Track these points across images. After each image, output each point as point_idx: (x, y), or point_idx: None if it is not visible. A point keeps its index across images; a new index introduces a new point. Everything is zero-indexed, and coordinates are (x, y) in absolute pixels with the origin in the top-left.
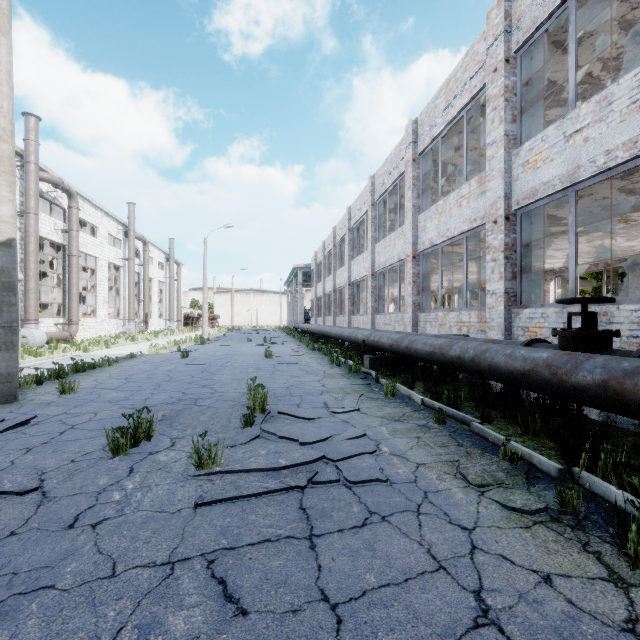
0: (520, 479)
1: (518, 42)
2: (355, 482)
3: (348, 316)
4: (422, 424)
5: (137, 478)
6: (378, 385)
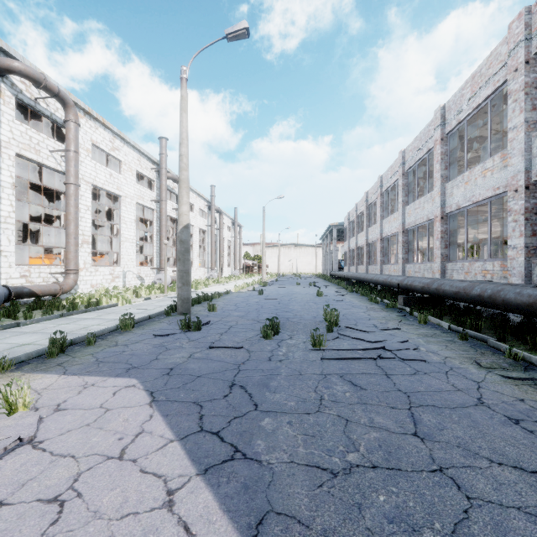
0: (519, 368)
1: None
2: (406, 359)
3: (380, 265)
4: (449, 339)
5: (284, 348)
6: (412, 317)
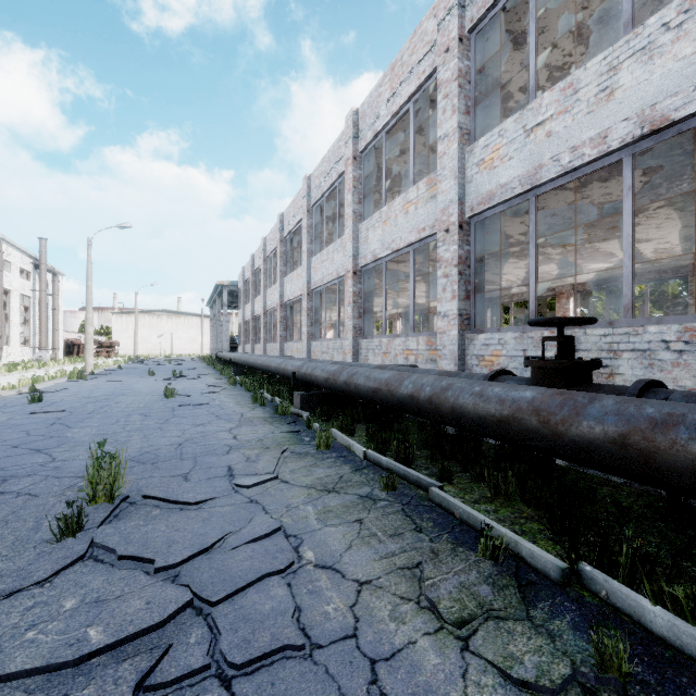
0: (513, 594)
1: (472, 19)
2: (241, 665)
3: (280, 343)
4: (365, 494)
5: None
6: (310, 432)
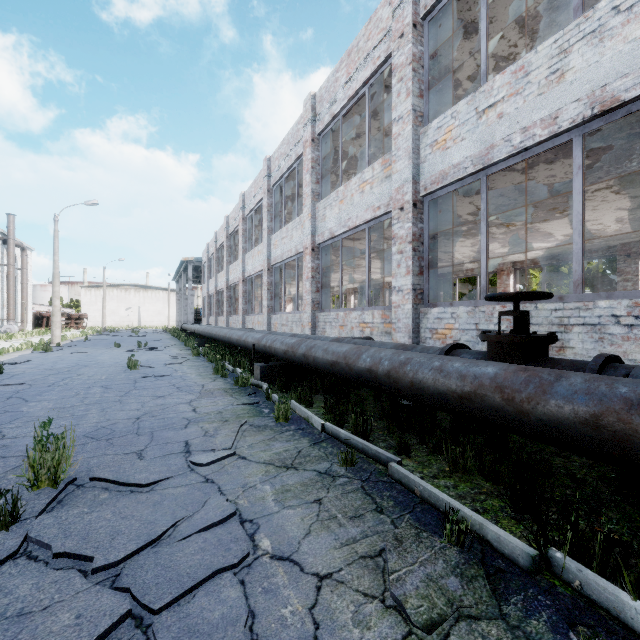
0: (483, 587)
1: (426, 6)
2: None
3: (242, 316)
4: (324, 470)
5: None
6: (269, 403)
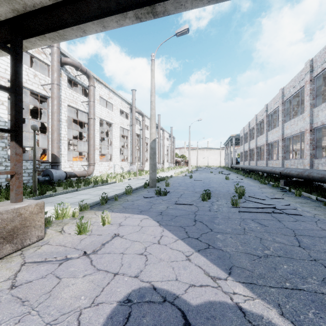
0: None
1: None
2: (289, 214)
3: (265, 161)
4: (316, 205)
5: (216, 206)
6: (290, 192)
